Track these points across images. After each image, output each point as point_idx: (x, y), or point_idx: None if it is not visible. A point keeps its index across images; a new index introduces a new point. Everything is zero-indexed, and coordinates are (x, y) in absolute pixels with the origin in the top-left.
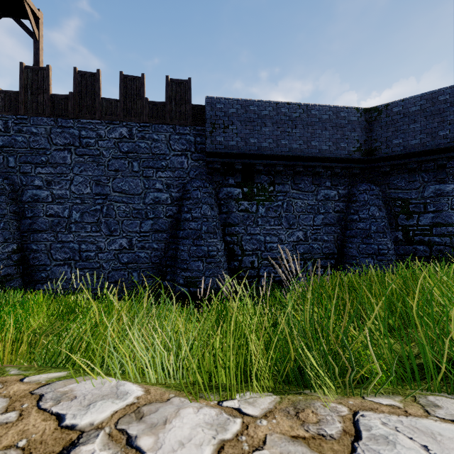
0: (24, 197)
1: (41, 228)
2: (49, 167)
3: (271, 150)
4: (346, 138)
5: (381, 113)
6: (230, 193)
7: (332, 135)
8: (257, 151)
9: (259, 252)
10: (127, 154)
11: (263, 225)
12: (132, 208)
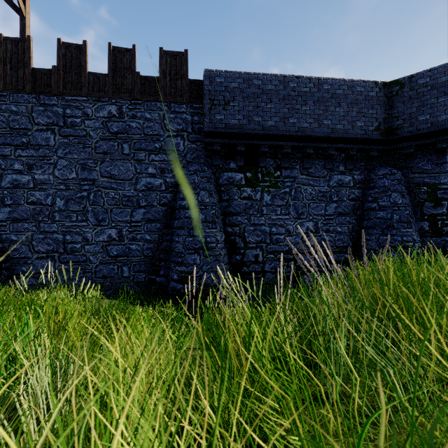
0: (3, 182)
1: (21, 217)
2: (30, 150)
3: (277, 130)
4: (363, 116)
5: (403, 87)
6: (232, 178)
7: (347, 112)
8: (262, 130)
9: (264, 244)
10: (116, 135)
11: (268, 214)
12: (122, 195)
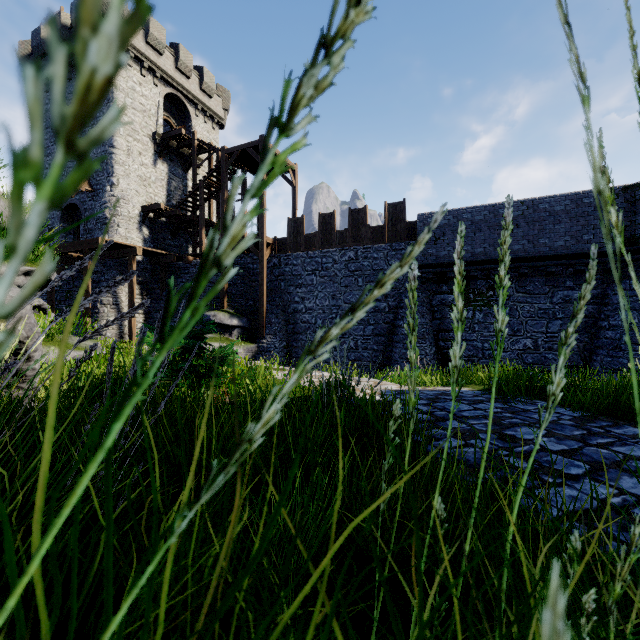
0: (289, 310)
1: (299, 331)
2: (303, 288)
3: (486, 255)
4: (592, 228)
5: None
6: (444, 300)
7: (569, 227)
8: (471, 258)
9: (475, 358)
10: (354, 272)
11: (480, 331)
12: None
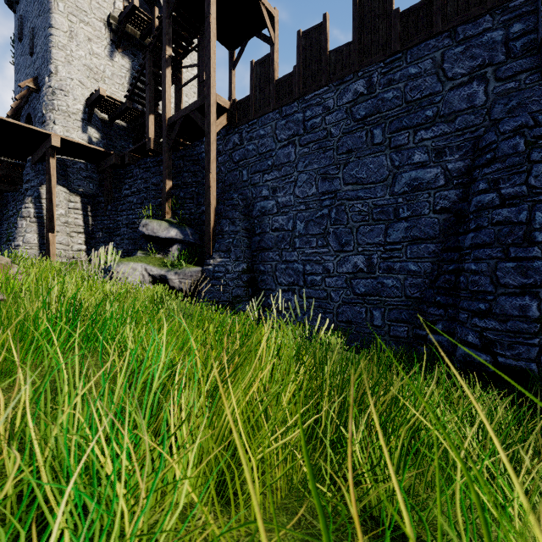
0: (254, 212)
1: (267, 246)
2: (274, 171)
3: None
4: None
5: None
6: None
7: None
8: None
9: None
10: (364, 120)
11: None
12: (371, 205)
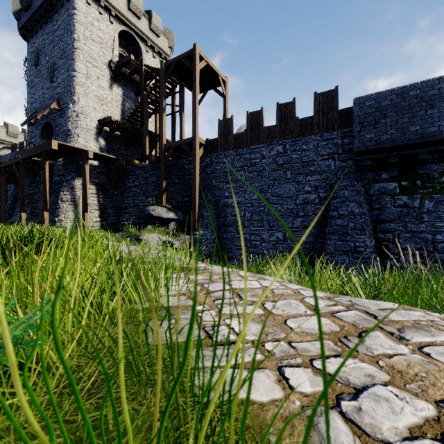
0: (220, 204)
1: (228, 224)
2: (232, 183)
3: (442, 134)
4: None
5: None
6: (384, 188)
7: None
8: (420, 139)
9: (424, 252)
10: (282, 166)
11: (430, 221)
12: (285, 208)
